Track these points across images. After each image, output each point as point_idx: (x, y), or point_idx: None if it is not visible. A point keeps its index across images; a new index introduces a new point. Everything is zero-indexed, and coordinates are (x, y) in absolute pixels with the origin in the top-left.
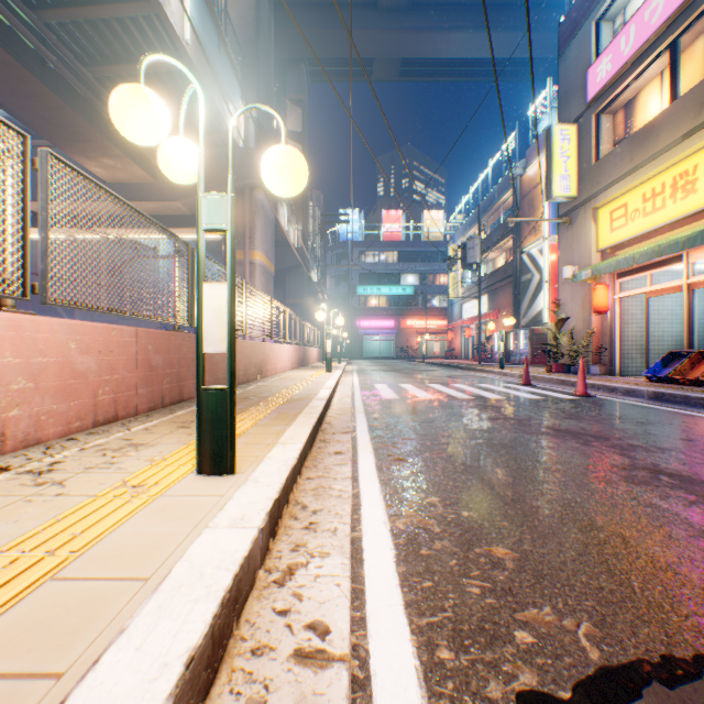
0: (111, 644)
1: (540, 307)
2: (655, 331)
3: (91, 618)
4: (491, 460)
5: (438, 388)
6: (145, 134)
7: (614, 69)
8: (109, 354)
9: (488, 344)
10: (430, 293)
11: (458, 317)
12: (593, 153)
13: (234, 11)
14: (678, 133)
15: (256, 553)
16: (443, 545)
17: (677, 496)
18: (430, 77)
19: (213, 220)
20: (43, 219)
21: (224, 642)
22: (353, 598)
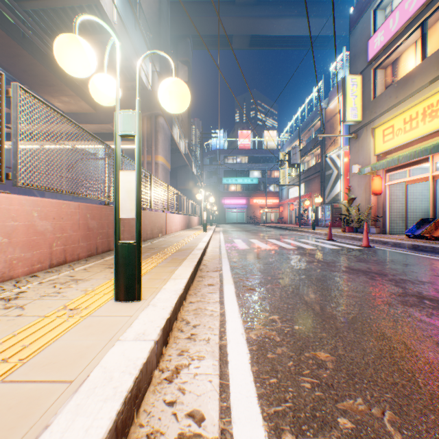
0: (36, 438)
1: (338, 191)
2: (411, 206)
3: (25, 415)
4: (311, 289)
5: (274, 242)
6: (78, 69)
7: (385, 40)
8: (60, 220)
9: (305, 214)
10: (268, 182)
11: (285, 197)
12: (372, 93)
13: (145, 4)
14: (426, 80)
15: (153, 359)
16: (283, 350)
17: (437, 315)
18: (268, 47)
19: (126, 128)
20: (14, 130)
21: (126, 430)
22: (221, 392)
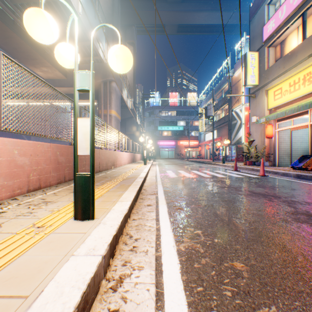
0: None
1: (240, 135)
2: (294, 146)
3: None
4: (225, 209)
5: (195, 172)
6: (43, 36)
7: (276, 26)
8: (36, 156)
9: (217, 152)
10: (190, 129)
11: (203, 140)
12: (266, 65)
13: (102, 1)
14: (306, 54)
15: (100, 272)
16: (206, 261)
17: None
18: (191, 33)
19: (82, 85)
20: None
21: None
22: (157, 300)
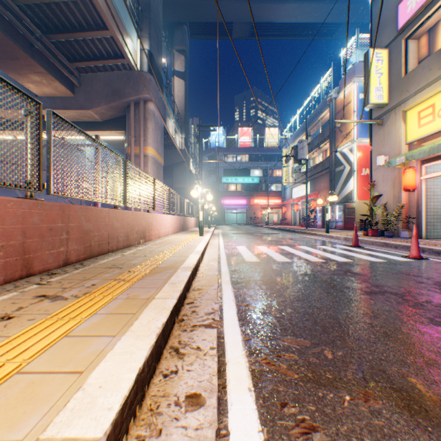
0: None
1: (350, 189)
2: None
3: None
4: None
5: (288, 250)
6: None
7: None
8: None
9: (312, 215)
10: (270, 182)
11: (289, 197)
12: (402, 69)
13: None
14: None
15: None
16: None
17: None
18: (271, 36)
19: None
20: None
21: None
22: None
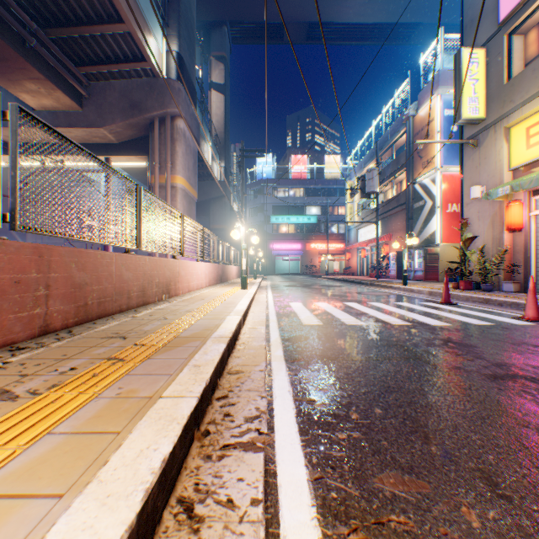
0: None
1: (433, 230)
2: None
3: None
4: None
5: (359, 309)
6: None
7: None
8: None
9: (383, 263)
10: (330, 221)
11: (354, 240)
12: (505, 73)
13: None
14: None
15: None
16: None
17: None
18: (332, 41)
19: None
20: None
21: None
22: None
